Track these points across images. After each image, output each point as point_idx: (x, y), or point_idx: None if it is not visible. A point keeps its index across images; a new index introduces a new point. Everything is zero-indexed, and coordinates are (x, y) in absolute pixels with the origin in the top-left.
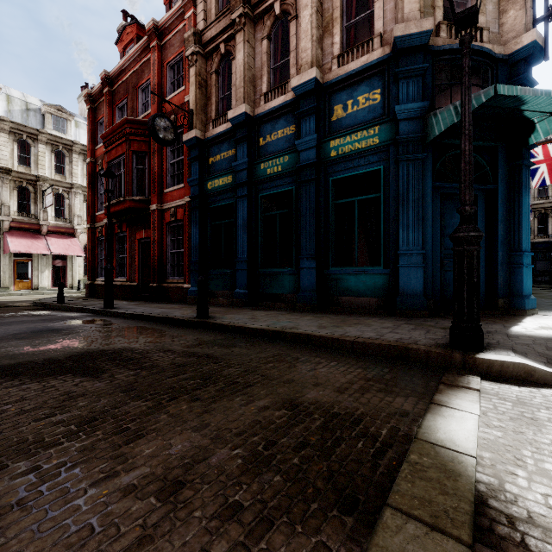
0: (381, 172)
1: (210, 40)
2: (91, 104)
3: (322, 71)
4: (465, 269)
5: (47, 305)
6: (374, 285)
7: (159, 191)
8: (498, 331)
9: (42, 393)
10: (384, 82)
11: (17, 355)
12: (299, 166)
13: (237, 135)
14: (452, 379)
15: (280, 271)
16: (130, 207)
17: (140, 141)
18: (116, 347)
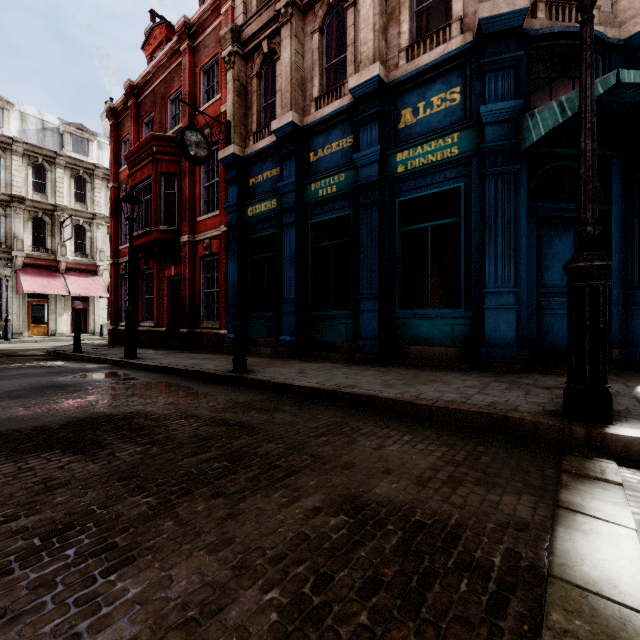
0: (461, 190)
1: (251, 38)
2: (114, 120)
3: (386, 68)
4: (587, 311)
5: (61, 354)
6: (452, 331)
7: (192, 220)
8: (621, 393)
9: (13, 480)
10: (465, 78)
11: (2, 421)
12: (358, 185)
13: (283, 150)
14: (577, 466)
15: (335, 314)
16: (158, 239)
17: (169, 161)
18: (128, 410)
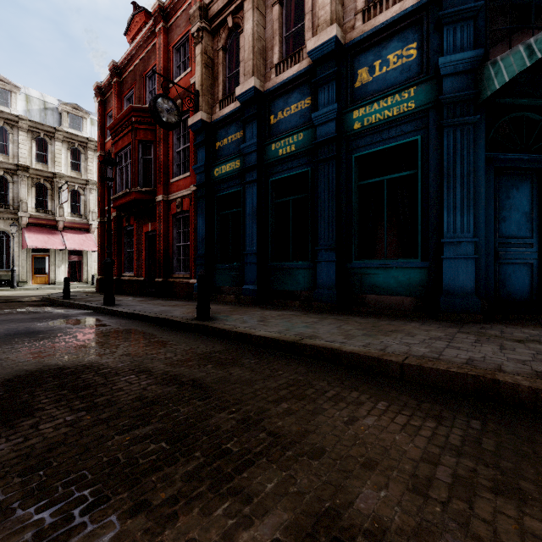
0: (418, 143)
1: (217, 14)
2: (101, 97)
3: (342, 31)
4: None
5: (52, 301)
6: (409, 281)
7: (165, 182)
8: None
9: None
10: (421, 33)
11: None
12: (316, 142)
13: (245, 114)
14: None
15: (294, 264)
16: (136, 199)
17: (146, 130)
18: (82, 362)
